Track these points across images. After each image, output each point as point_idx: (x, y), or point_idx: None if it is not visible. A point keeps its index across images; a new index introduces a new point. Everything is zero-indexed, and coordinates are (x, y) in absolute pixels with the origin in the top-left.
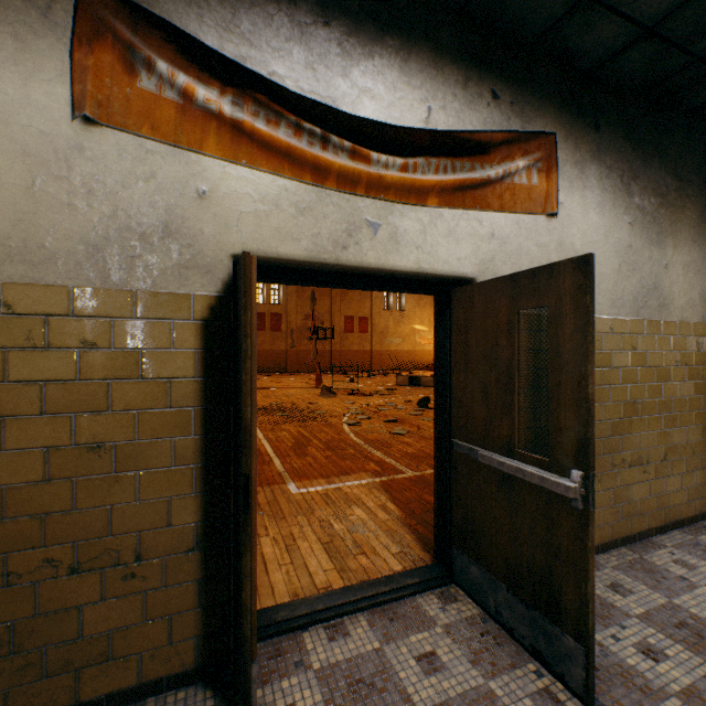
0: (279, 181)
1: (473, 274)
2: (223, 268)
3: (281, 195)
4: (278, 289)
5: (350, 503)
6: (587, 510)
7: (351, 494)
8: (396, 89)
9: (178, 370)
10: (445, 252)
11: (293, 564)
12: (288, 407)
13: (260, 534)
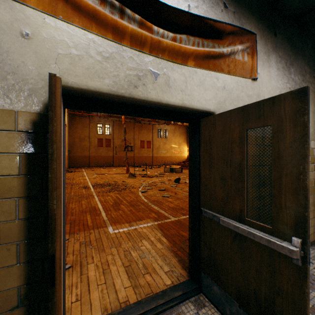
0: (88, 35)
1: (214, 109)
2: (43, 93)
3: (90, 45)
4: (109, 127)
5: (141, 238)
6: (305, 266)
7: (142, 232)
8: None
9: (3, 169)
10: (198, 95)
11: (106, 283)
12: (112, 183)
13: (88, 262)
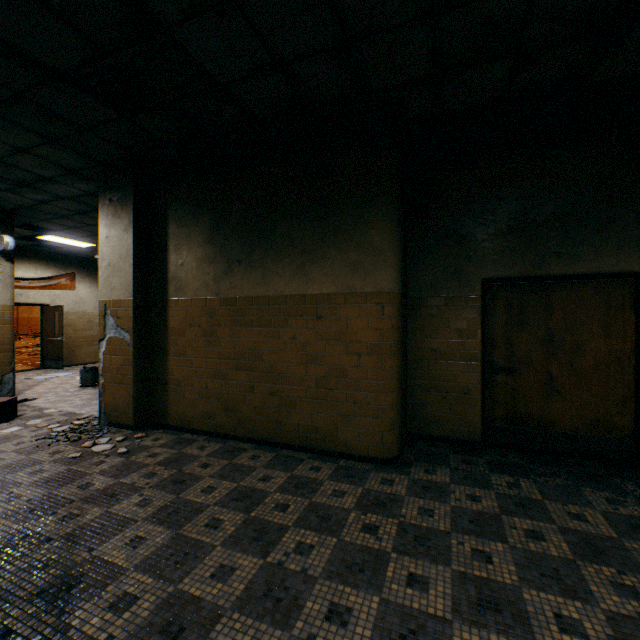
0: None
1: (50, 303)
2: None
3: None
4: None
5: None
6: (63, 342)
7: None
8: (28, 267)
9: None
10: (42, 299)
11: None
12: None
13: None
